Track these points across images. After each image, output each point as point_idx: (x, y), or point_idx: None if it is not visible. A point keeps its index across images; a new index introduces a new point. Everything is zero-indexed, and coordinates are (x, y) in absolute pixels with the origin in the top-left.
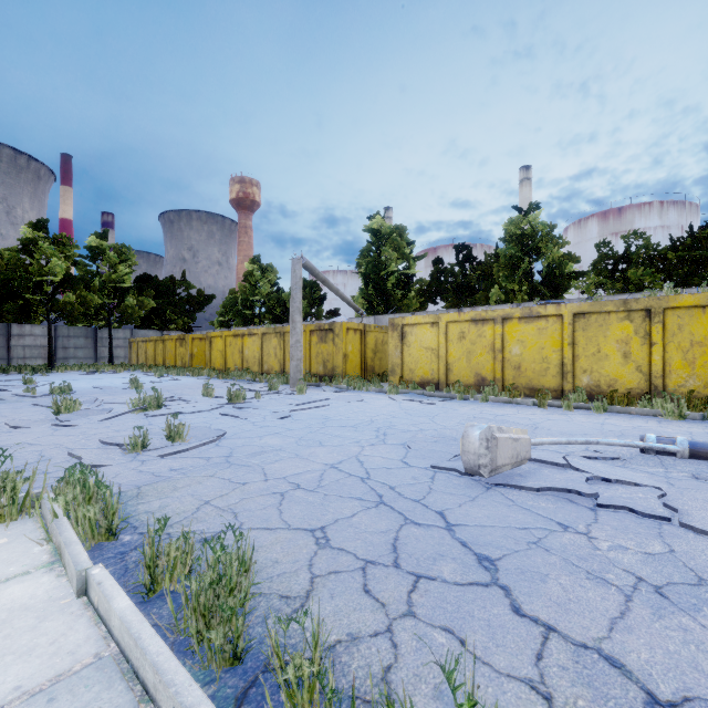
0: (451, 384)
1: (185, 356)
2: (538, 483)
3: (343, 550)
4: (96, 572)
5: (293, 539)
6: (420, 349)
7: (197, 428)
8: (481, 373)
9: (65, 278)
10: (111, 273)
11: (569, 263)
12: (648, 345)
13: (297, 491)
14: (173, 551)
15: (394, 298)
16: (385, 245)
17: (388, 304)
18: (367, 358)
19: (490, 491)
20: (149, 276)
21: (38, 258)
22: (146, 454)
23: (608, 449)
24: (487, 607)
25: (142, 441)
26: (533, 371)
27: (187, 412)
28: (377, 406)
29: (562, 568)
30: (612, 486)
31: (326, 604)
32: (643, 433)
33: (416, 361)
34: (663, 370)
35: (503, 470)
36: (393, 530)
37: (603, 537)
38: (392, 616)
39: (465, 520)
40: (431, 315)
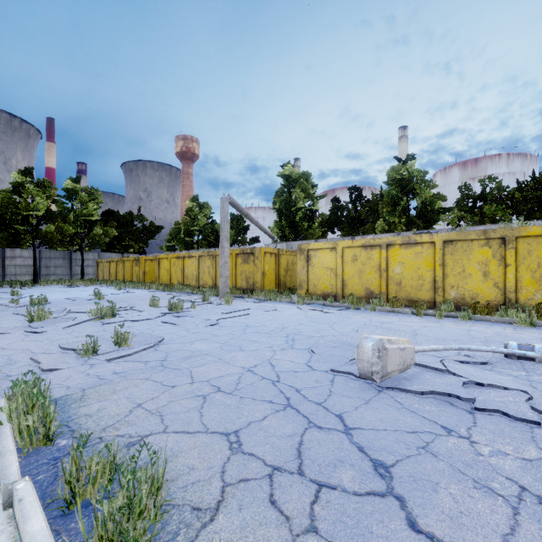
0: (346, 296)
1: (139, 273)
2: (422, 387)
3: (253, 455)
4: (21, 486)
5: (210, 443)
6: (322, 268)
7: (141, 335)
8: (370, 288)
9: (47, 213)
10: (82, 209)
11: (438, 201)
12: (504, 266)
13: (217, 394)
14: (93, 465)
15: (301, 228)
16: (295, 187)
17: (297, 233)
18: (280, 276)
19: (381, 394)
20: (113, 211)
21: (25, 197)
22: (96, 358)
23: (477, 354)
24: (384, 522)
25: (93, 347)
26: (411, 286)
27: (135, 320)
28: (288, 315)
29: (450, 475)
30: (485, 389)
31: (234, 518)
32: (504, 339)
33: (319, 278)
34: (515, 286)
35: (392, 375)
36: (298, 434)
37: (483, 441)
38: (295, 533)
39: (361, 423)
40: (331, 242)
